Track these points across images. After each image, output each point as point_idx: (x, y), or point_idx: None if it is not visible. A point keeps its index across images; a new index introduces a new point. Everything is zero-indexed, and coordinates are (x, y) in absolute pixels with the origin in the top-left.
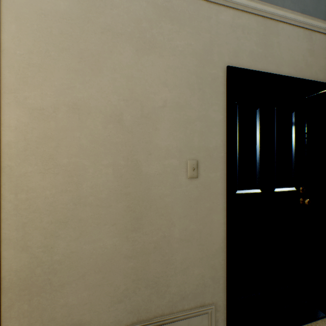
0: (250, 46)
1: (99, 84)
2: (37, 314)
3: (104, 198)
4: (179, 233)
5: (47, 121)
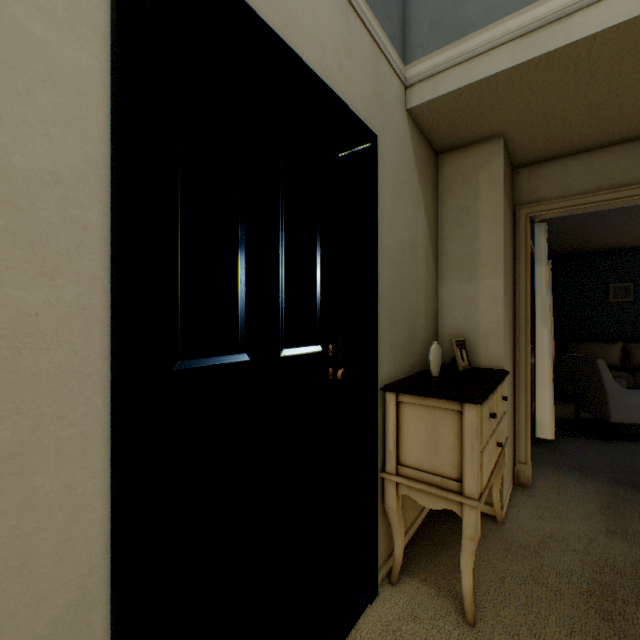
0: None
1: None
2: None
3: None
4: None
5: None
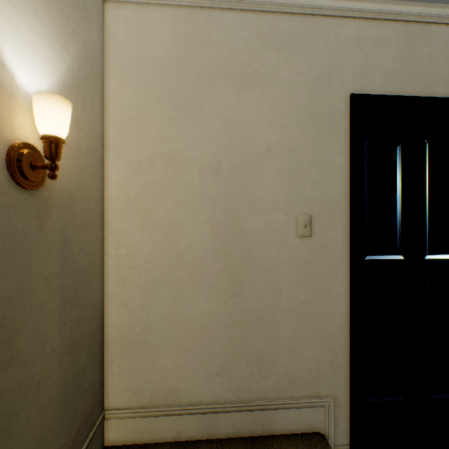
0: (385, 64)
1: (196, 131)
2: (136, 373)
3: (200, 257)
4: (286, 303)
5: (145, 175)
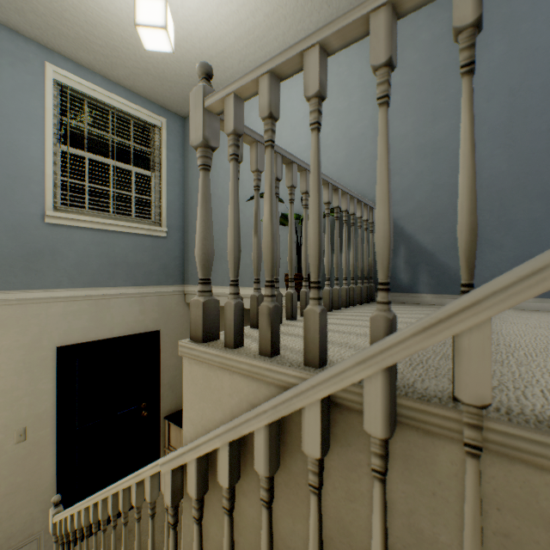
0: (83, 323)
1: None
2: None
3: None
4: (5, 490)
5: None
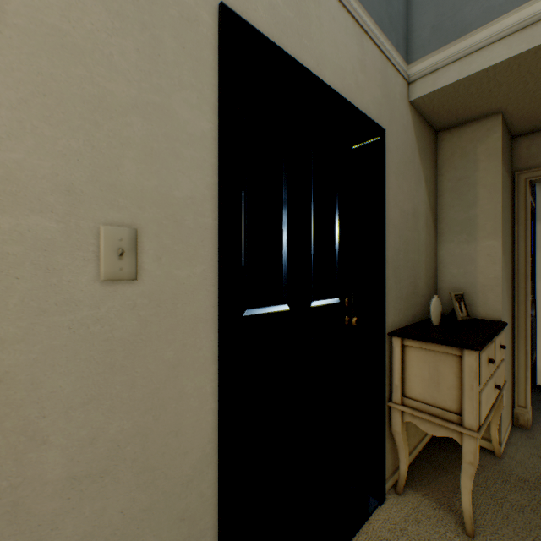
0: None
1: None
2: None
3: None
4: (64, 462)
5: None
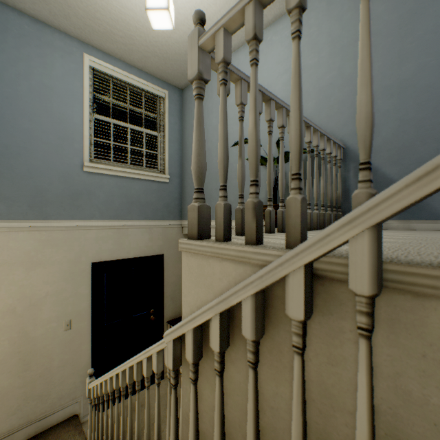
0: (109, 246)
1: None
2: None
3: (2, 359)
4: (58, 363)
5: None
